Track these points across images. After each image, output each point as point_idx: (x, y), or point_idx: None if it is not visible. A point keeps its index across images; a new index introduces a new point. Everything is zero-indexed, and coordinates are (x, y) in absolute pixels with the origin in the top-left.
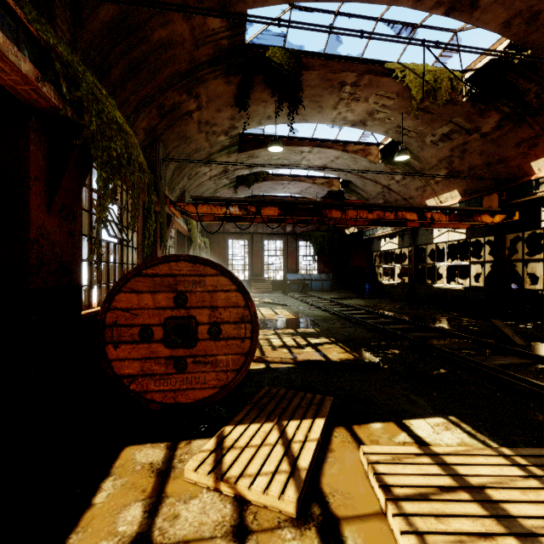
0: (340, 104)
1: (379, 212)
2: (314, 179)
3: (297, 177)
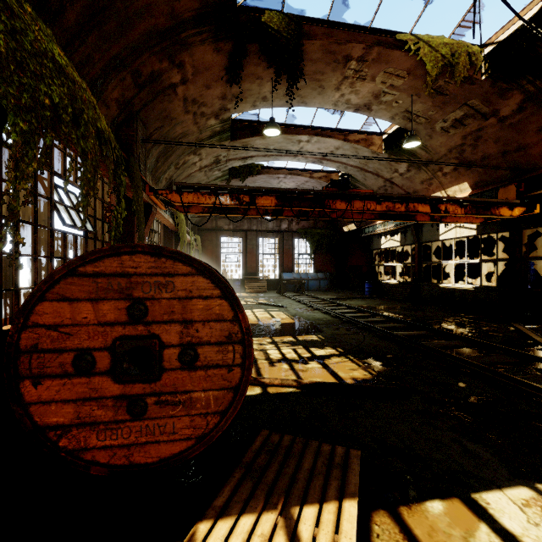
0: (343, 84)
1: (388, 204)
2: (311, 173)
3: (293, 170)
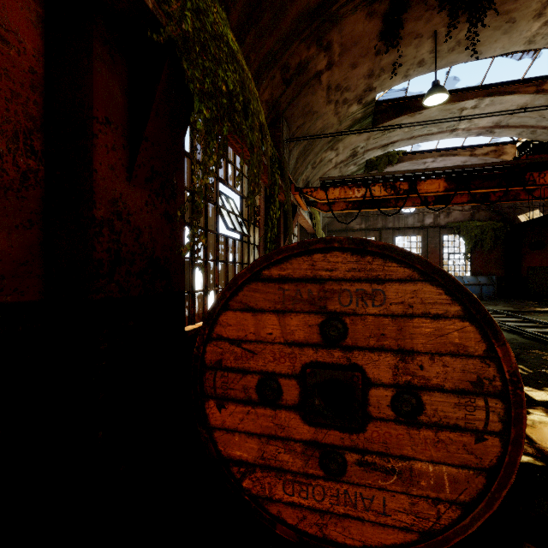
0: None
1: None
2: (472, 150)
3: (446, 150)
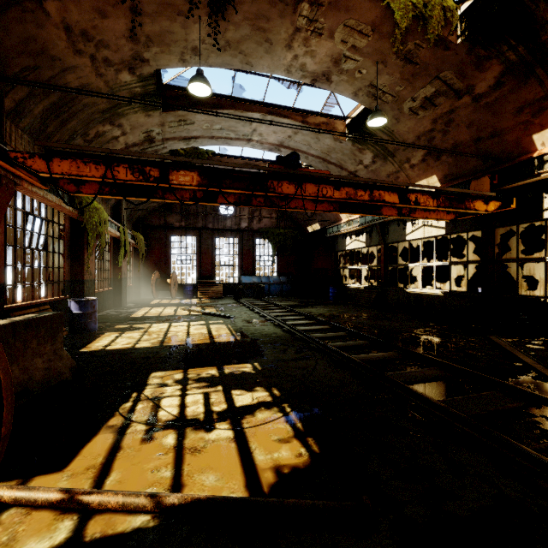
0: (296, 40)
1: (349, 190)
2: None
3: (249, 160)
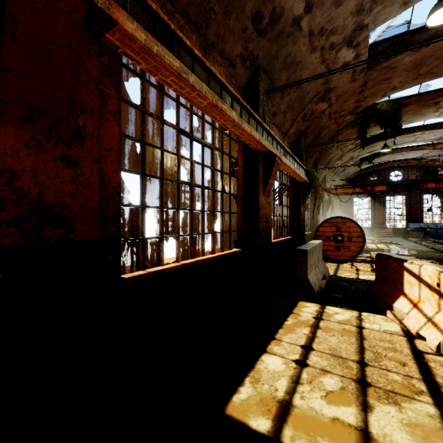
0: (440, 109)
1: None
2: (434, 146)
3: (415, 147)
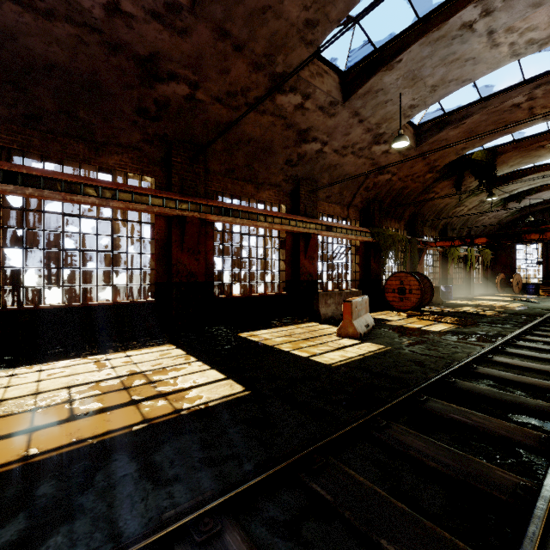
0: None
1: None
2: None
3: None
